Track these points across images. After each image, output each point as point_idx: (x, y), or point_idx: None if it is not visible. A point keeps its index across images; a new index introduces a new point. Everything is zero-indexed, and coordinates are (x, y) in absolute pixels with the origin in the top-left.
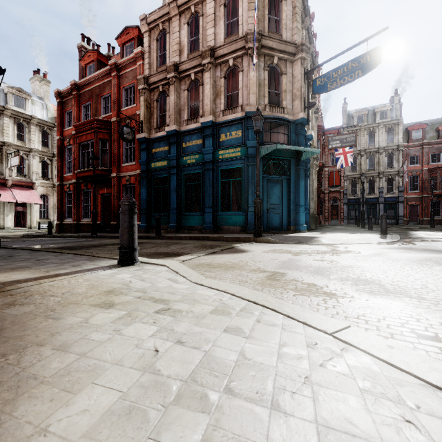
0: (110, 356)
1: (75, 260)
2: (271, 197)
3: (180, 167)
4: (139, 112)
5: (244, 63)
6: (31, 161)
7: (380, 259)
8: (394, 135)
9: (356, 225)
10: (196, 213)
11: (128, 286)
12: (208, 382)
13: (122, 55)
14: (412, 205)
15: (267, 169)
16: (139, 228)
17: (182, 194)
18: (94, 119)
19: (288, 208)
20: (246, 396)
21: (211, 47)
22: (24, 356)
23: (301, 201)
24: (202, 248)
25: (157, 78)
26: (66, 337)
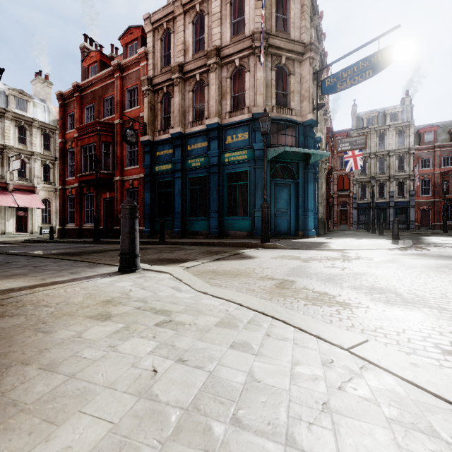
0: (102, 377)
1: (74, 266)
2: (279, 201)
3: (185, 170)
4: (143, 114)
5: (251, 63)
6: (33, 165)
7: (394, 266)
8: (404, 137)
9: (365, 230)
10: (201, 218)
11: (128, 295)
12: (212, 411)
13: (125, 56)
14: (424, 209)
15: (275, 172)
16: (143, 233)
17: (187, 198)
18: (97, 122)
19: (296, 212)
20: (256, 428)
21: (217, 47)
22: (6, 377)
23: (310, 205)
24: (207, 254)
25: (161, 79)
26: (55, 354)
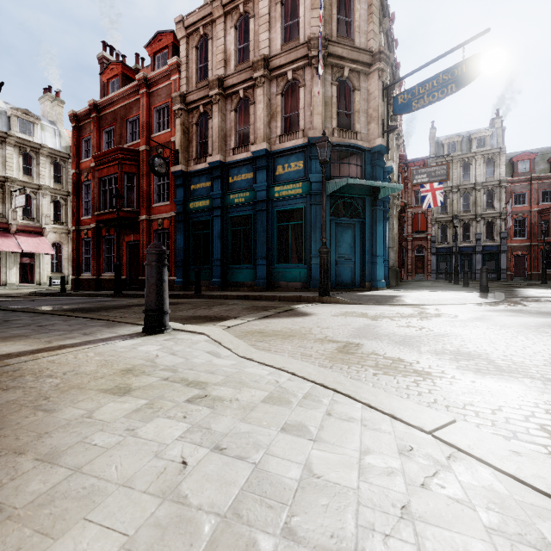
0: (116, 471)
1: (88, 326)
2: (341, 245)
3: (226, 208)
4: (175, 138)
5: (307, 76)
6: (40, 201)
7: (484, 325)
8: (494, 167)
9: (446, 281)
10: (246, 266)
11: (154, 362)
12: (257, 518)
13: (153, 68)
14: (518, 255)
15: (336, 210)
16: (175, 284)
17: (228, 242)
18: (119, 148)
19: (362, 259)
20: (315, 542)
21: (265, 57)
22: None
23: (378, 250)
24: (252, 311)
25: (196, 96)
26: (58, 440)
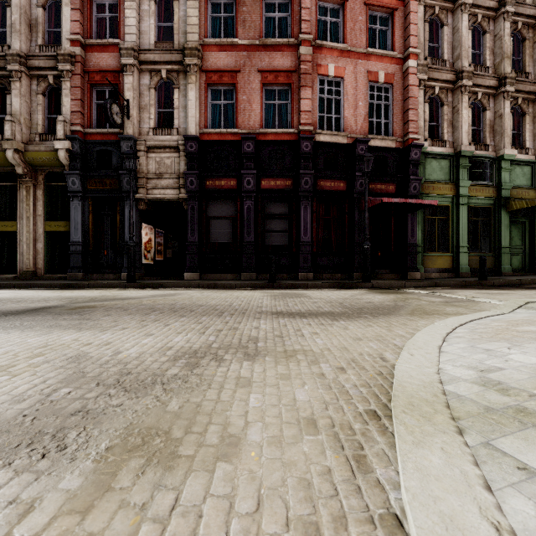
0: None
1: None
2: None
3: None
4: None
5: None
6: None
7: (9, 336)
8: None
9: None
10: None
11: None
12: None
13: None
14: None
15: None
16: None
17: None
18: None
19: None
20: None
21: None
22: None
23: None
24: None
25: None
26: None
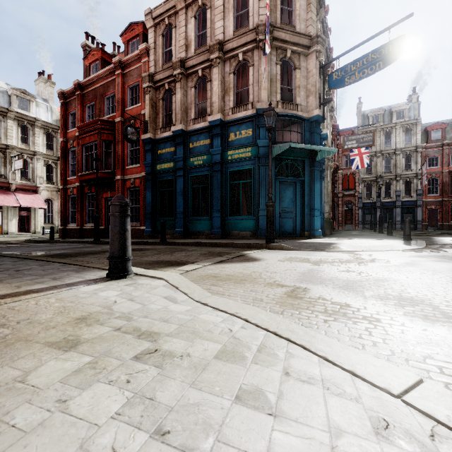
0: None
1: (60, 270)
2: (284, 200)
3: (187, 169)
4: (144, 111)
5: (255, 57)
6: (35, 165)
7: (417, 270)
8: (411, 135)
9: (371, 230)
10: (204, 218)
11: (110, 309)
12: None
13: (127, 53)
14: (431, 209)
15: (279, 170)
16: (144, 233)
17: (189, 197)
18: (98, 120)
19: (302, 212)
20: None
21: (220, 41)
22: None
23: (316, 204)
24: (208, 256)
25: (162, 75)
26: None
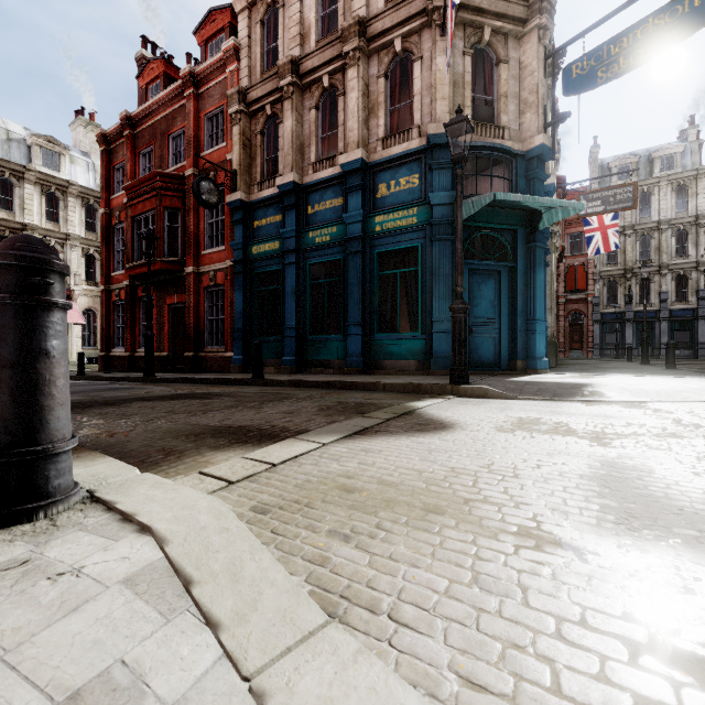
0: None
1: None
2: (478, 303)
3: (303, 251)
4: (232, 155)
5: (425, 44)
6: (68, 255)
7: None
8: (688, 197)
9: (617, 359)
10: (332, 337)
11: None
12: None
13: (204, 61)
14: None
15: (470, 249)
16: (231, 363)
17: (307, 301)
18: (156, 173)
19: (511, 325)
20: None
21: (360, 19)
22: None
23: (538, 311)
24: (336, 415)
25: (261, 91)
26: None
